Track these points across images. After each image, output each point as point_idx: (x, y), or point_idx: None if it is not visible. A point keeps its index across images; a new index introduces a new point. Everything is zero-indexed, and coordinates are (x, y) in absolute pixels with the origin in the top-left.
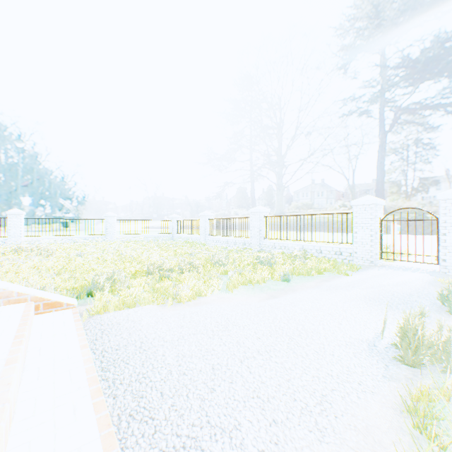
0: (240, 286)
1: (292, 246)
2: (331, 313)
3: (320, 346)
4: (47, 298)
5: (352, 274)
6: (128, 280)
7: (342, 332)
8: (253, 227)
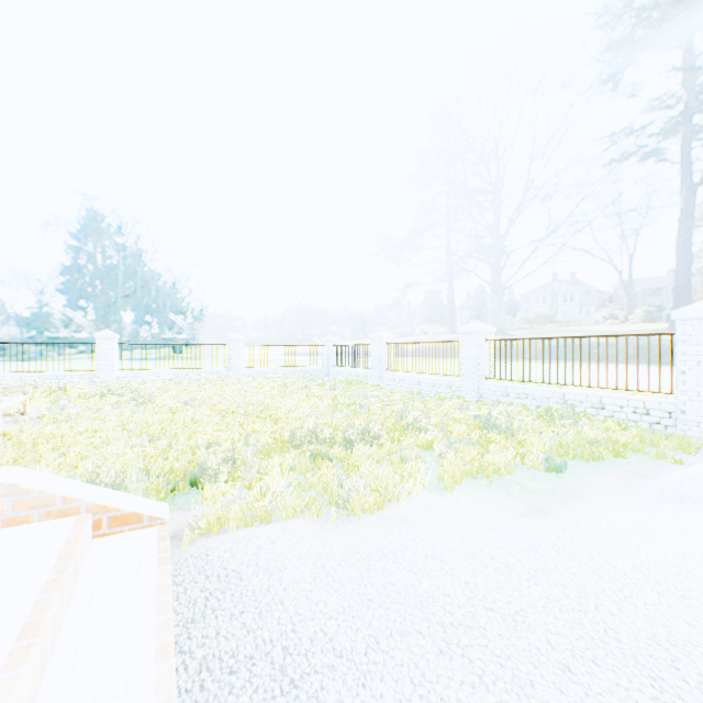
0: (462, 479)
1: (542, 393)
2: None
3: None
4: (115, 506)
5: (691, 460)
6: (260, 460)
7: None
8: (464, 359)
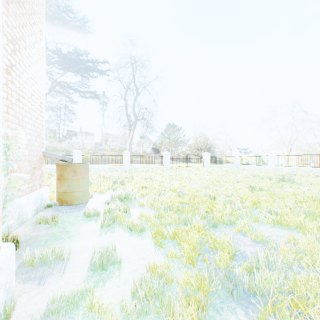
0: None
1: None
2: None
3: None
4: None
5: None
6: None
7: None
8: None
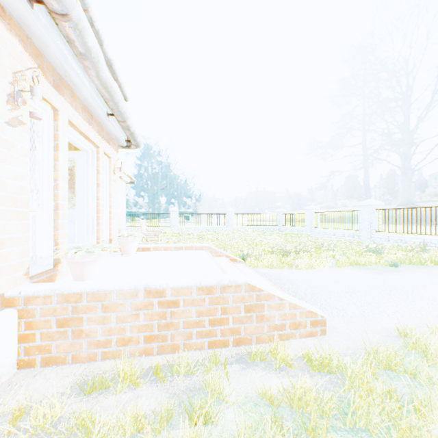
0: (346, 266)
1: (410, 239)
2: (424, 284)
3: (404, 295)
4: (231, 256)
5: None
6: (263, 254)
7: (428, 293)
8: (362, 220)
